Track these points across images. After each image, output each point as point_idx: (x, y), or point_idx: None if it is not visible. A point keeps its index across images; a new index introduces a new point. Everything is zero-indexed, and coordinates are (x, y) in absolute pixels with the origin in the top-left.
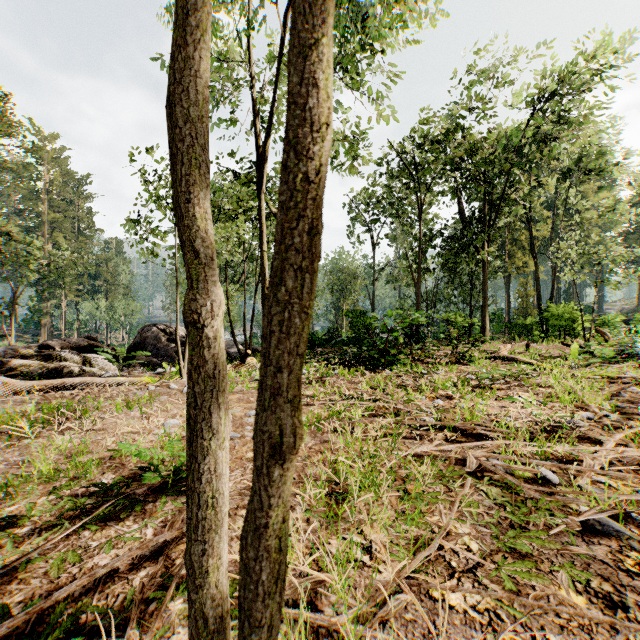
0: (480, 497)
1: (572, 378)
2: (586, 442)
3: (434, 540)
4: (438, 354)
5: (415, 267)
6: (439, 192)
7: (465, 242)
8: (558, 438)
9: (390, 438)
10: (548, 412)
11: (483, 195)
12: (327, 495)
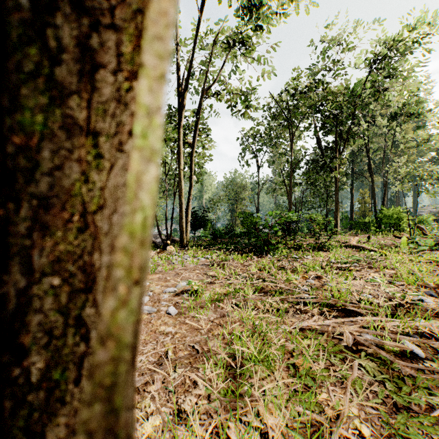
0: (360, 372)
1: (409, 262)
2: (435, 316)
3: (333, 434)
4: (305, 243)
5: (287, 182)
6: (305, 128)
7: (323, 164)
8: (411, 313)
9: (276, 312)
10: (397, 290)
11: (336, 131)
12: (226, 369)
